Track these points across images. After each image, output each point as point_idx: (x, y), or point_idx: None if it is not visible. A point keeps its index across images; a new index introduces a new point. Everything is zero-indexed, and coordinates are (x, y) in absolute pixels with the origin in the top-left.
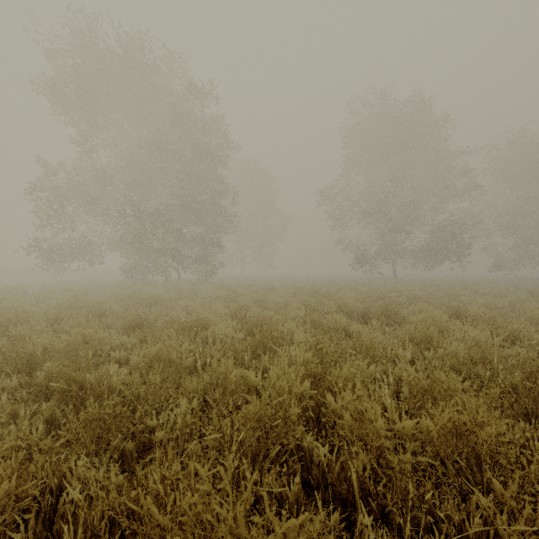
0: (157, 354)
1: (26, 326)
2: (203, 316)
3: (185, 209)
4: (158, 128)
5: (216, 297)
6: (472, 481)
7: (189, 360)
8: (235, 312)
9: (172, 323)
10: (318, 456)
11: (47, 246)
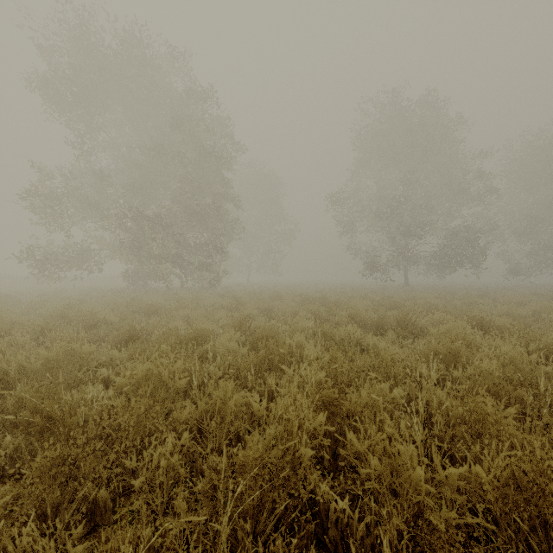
0: (146, 374)
1: (7, 339)
2: (204, 327)
3: (188, 213)
4: (160, 128)
5: (220, 306)
6: (537, 548)
7: (183, 380)
8: (239, 323)
9: (168, 336)
10: (337, 512)
11: (44, 252)
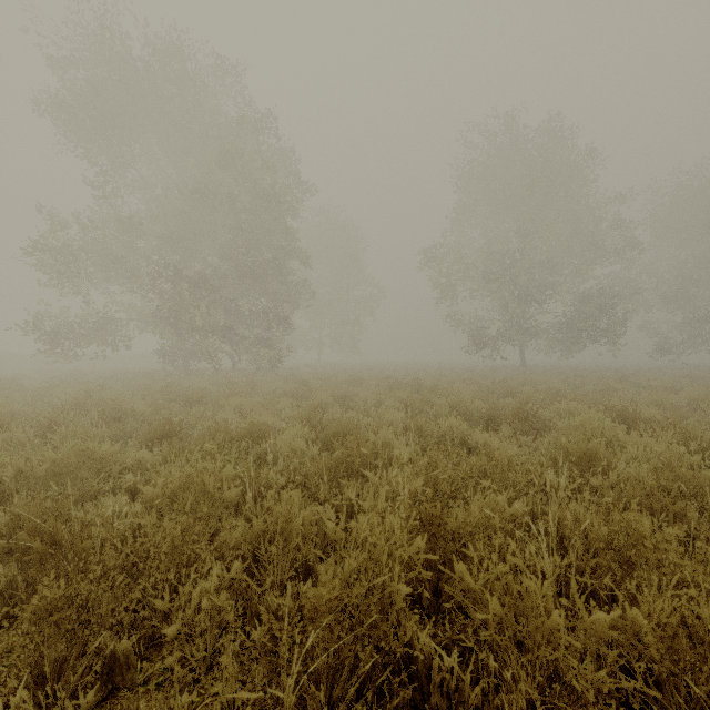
0: (185, 482)
1: (4, 435)
2: (262, 419)
3: (242, 273)
4: (205, 164)
5: (283, 393)
6: None
7: (234, 491)
8: (307, 415)
9: (214, 432)
10: (442, 671)
11: (55, 323)
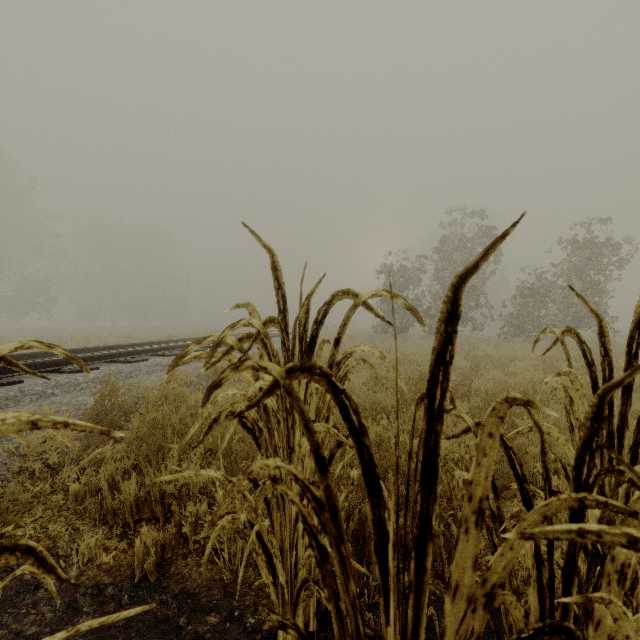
0: None
1: None
2: None
3: None
4: None
5: None
6: None
7: None
8: None
9: None
10: None
11: None
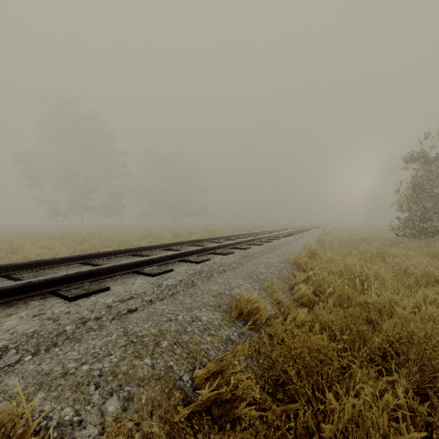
0: None
1: None
2: None
3: None
4: None
5: None
6: None
7: None
8: None
9: None
10: None
11: None
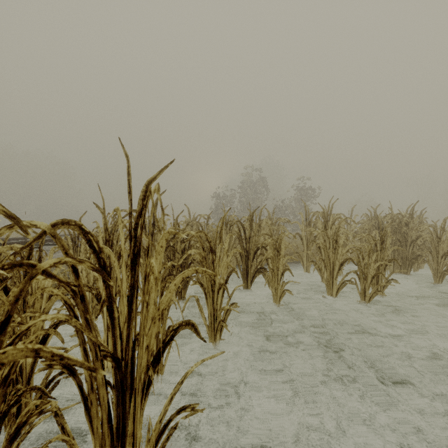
0: None
1: None
2: None
3: None
4: None
5: None
6: None
7: None
8: None
9: None
10: None
11: None
